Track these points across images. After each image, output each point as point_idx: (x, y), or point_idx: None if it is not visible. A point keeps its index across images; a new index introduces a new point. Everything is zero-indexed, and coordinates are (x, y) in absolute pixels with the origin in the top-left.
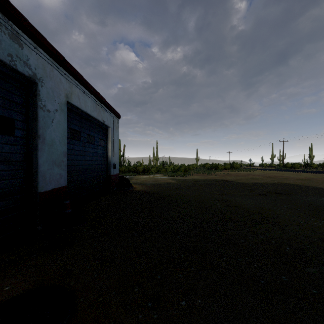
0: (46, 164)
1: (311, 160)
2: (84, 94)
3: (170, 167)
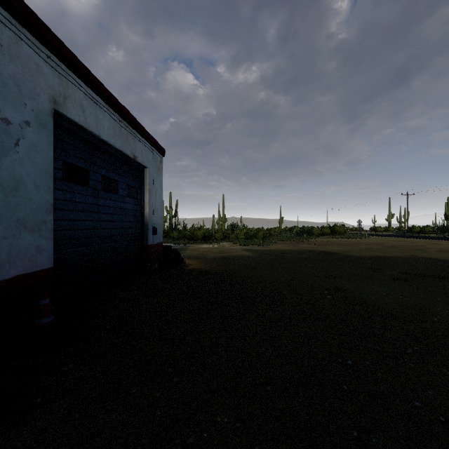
0: None
1: (448, 221)
2: (95, 105)
3: (243, 232)
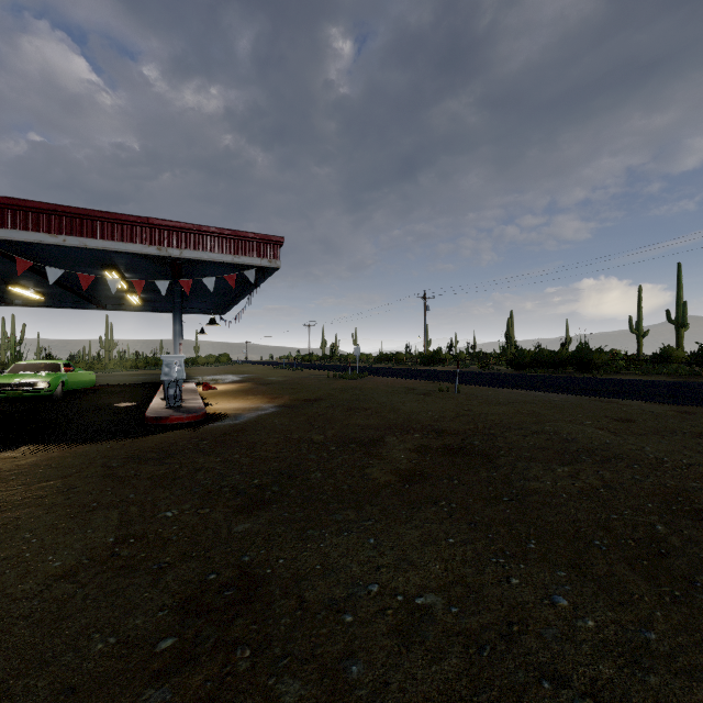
0: None
1: None
2: None
3: (113, 362)
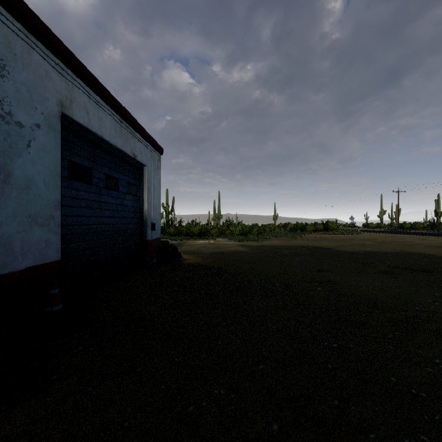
0: (13, 223)
1: (438, 218)
2: (98, 107)
3: (238, 228)
